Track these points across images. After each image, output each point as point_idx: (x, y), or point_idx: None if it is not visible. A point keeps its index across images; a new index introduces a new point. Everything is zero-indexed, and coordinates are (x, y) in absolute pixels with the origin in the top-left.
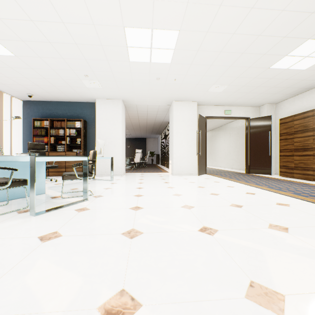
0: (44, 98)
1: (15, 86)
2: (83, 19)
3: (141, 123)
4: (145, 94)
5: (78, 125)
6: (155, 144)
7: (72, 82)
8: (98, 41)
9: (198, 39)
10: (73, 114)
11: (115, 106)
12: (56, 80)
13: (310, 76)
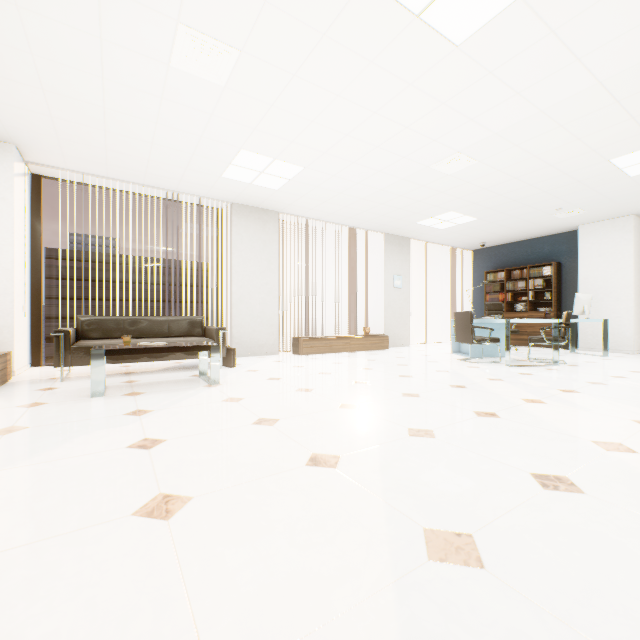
0: (498, 242)
1: (469, 240)
2: (552, 176)
3: None
4: None
5: (545, 272)
6: None
7: (537, 220)
8: (572, 181)
9: None
10: (537, 257)
11: (618, 229)
12: (516, 224)
13: None
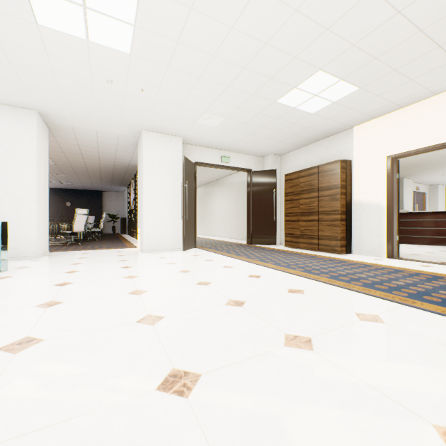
0: None
1: None
2: None
3: (90, 164)
4: (88, 109)
5: None
6: (119, 202)
7: None
8: None
9: (176, 18)
10: None
11: (22, 121)
12: None
13: (317, 124)
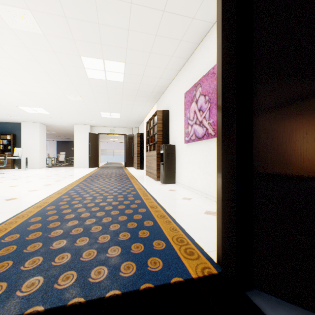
0: None
1: None
2: None
3: (70, 133)
4: (52, 121)
5: (9, 137)
6: None
7: (1, 116)
8: (7, 108)
9: (53, 110)
10: (6, 130)
11: (35, 126)
12: None
13: (128, 120)
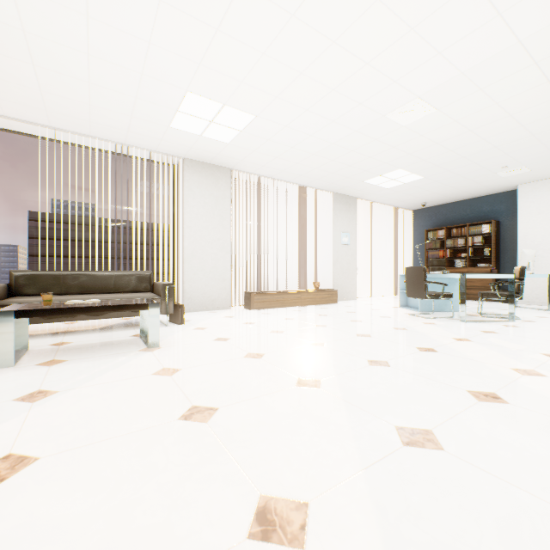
0: (438, 202)
1: (412, 200)
2: (508, 128)
3: None
4: None
5: (484, 229)
6: None
7: (480, 179)
8: (526, 134)
9: None
10: (476, 215)
11: None
12: (459, 183)
13: None
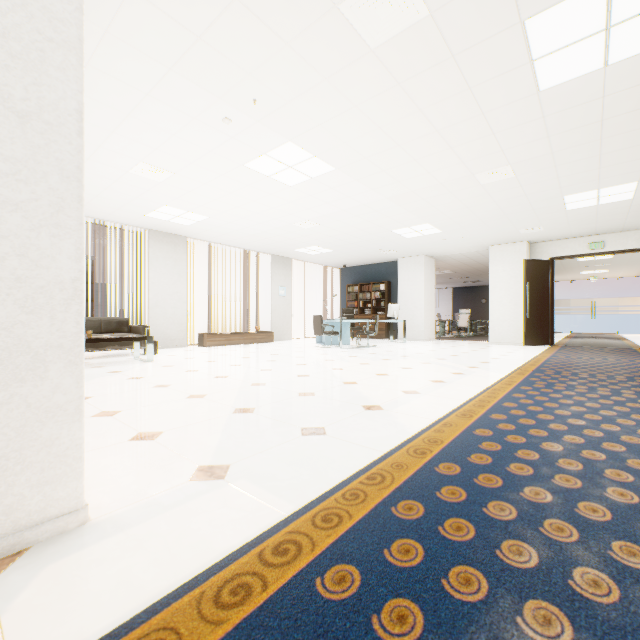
0: (355, 264)
1: (335, 262)
2: (366, 234)
3: (479, 268)
4: (445, 248)
5: (381, 287)
6: None
7: (372, 254)
8: (378, 237)
9: (448, 221)
10: (378, 276)
11: (417, 263)
12: (360, 255)
13: None
